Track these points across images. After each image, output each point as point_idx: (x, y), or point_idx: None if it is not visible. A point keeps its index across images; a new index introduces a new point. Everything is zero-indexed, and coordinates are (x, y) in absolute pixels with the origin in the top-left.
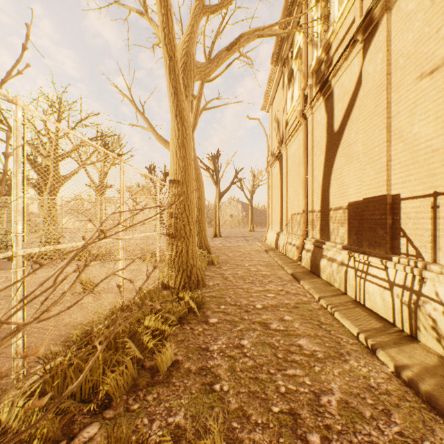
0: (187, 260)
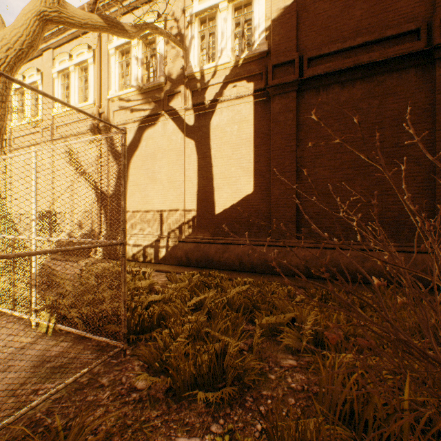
0: None
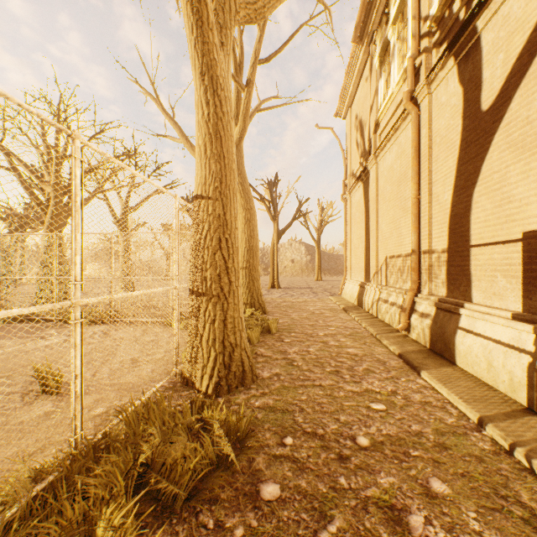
0: (224, 336)
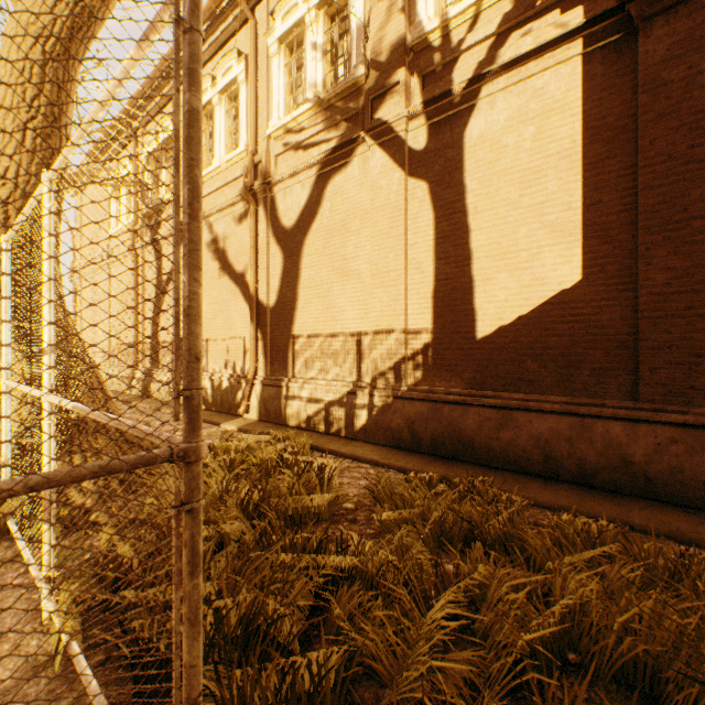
0: None
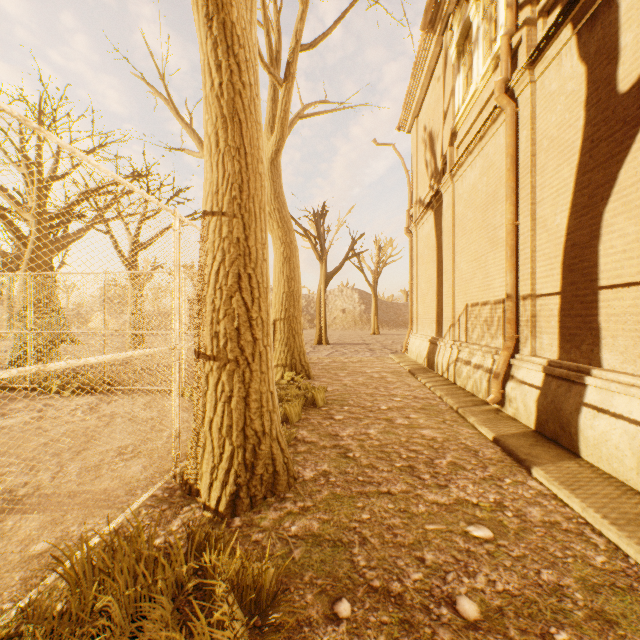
0: (246, 421)
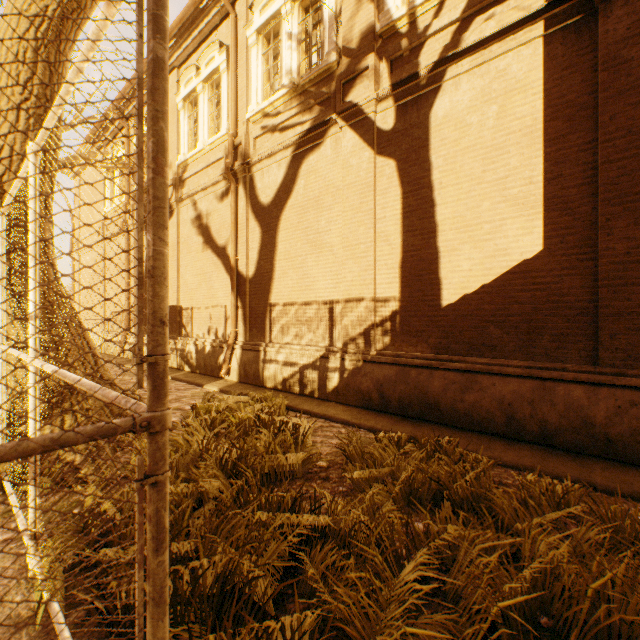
0: None
